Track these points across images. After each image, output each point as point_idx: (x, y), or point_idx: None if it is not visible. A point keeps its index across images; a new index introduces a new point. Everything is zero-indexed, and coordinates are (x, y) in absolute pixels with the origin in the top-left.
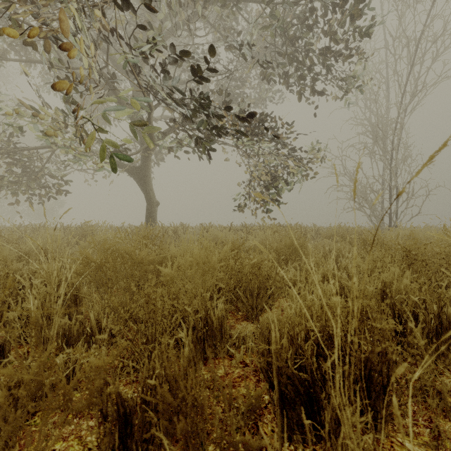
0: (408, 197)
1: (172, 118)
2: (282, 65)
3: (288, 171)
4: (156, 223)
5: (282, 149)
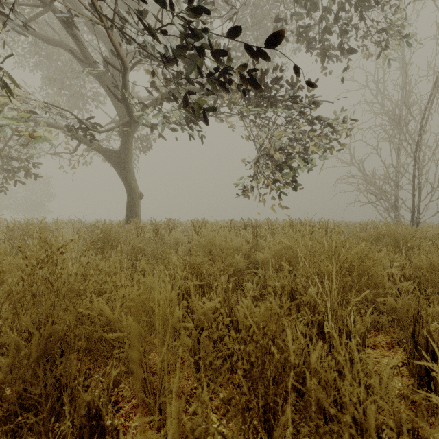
0: (433, 189)
1: (152, 81)
2: (297, 15)
3: (298, 156)
4: (139, 219)
5: (292, 128)
